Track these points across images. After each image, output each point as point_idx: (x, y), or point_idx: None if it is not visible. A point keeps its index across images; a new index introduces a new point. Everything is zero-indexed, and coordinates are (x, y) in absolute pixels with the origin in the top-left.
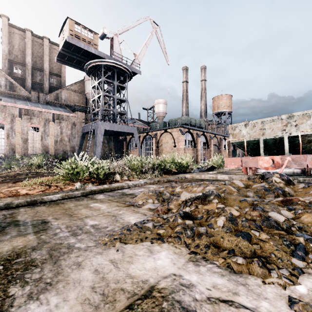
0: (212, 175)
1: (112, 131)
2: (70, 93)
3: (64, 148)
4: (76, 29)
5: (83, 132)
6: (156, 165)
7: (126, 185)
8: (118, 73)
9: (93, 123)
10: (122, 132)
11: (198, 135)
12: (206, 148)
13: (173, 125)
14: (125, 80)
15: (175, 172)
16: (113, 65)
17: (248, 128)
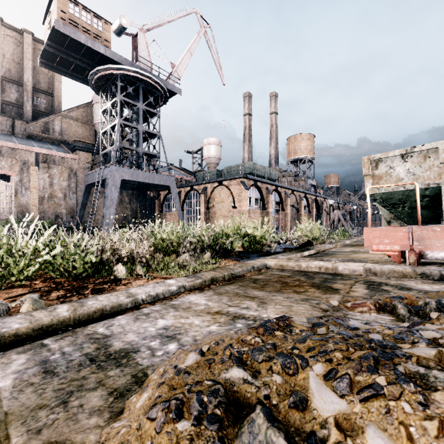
0: (325, 263)
1: (136, 184)
2: (69, 122)
3: (55, 209)
4: (72, 11)
5: (87, 183)
6: (206, 240)
7: (129, 302)
8: (145, 90)
9: (103, 168)
10: (151, 185)
11: (268, 190)
12: (280, 210)
13: (231, 175)
14: (157, 103)
15: (242, 253)
16: (137, 75)
17: (412, 162)
